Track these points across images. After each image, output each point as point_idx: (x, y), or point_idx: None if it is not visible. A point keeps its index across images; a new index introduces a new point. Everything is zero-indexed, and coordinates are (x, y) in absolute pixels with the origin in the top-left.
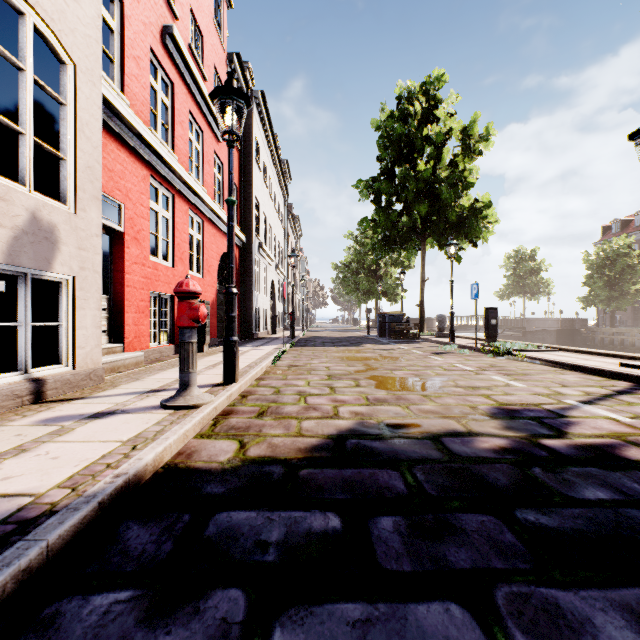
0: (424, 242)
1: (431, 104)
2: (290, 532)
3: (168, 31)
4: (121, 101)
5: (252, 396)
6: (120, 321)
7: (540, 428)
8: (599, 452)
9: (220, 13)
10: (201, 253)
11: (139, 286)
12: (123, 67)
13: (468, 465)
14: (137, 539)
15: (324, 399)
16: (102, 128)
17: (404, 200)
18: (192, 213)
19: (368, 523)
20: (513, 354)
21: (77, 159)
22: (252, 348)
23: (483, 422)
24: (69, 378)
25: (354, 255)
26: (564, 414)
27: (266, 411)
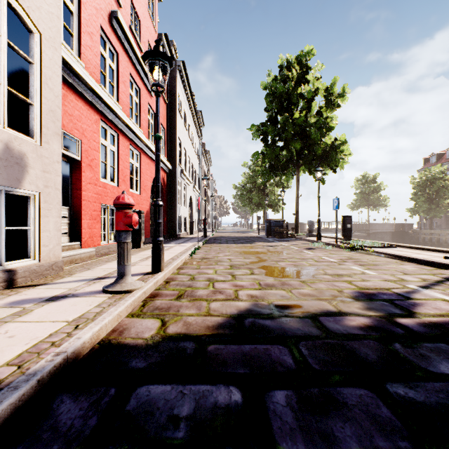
0: (298, 169)
1: (303, 71)
2: (198, 406)
3: (114, 15)
4: (78, 64)
5: (173, 282)
6: (78, 226)
7: (393, 308)
8: (444, 329)
9: (153, 5)
10: (139, 176)
11: (92, 200)
12: (80, 39)
13: (342, 341)
14: (68, 414)
15: (227, 284)
16: (64, 83)
17: (284, 139)
18: (132, 147)
19: (264, 397)
20: (364, 249)
21: (42, 104)
22: (175, 245)
23: (349, 303)
24: (35, 269)
25: (248, 178)
26: (410, 297)
27: (183, 294)
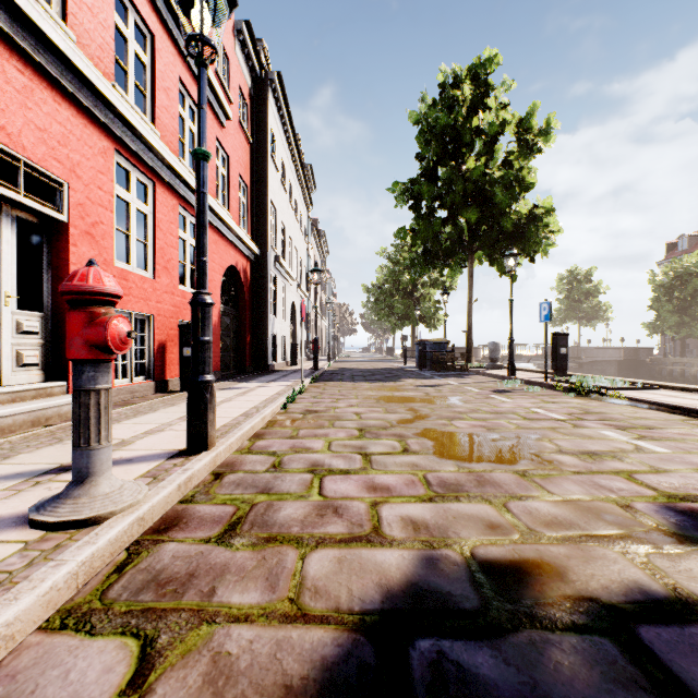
0: (472, 256)
1: (481, 91)
2: None
3: None
4: (54, 25)
5: (232, 475)
6: (62, 349)
7: None
8: None
9: None
10: None
11: None
12: None
13: None
14: None
15: (353, 483)
16: (24, 63)
17: (449, 205)
18: (184, 211)
19: None
20: (604, 393)
21: None
22: (261, 384)
23: (682, 557)
24: None
25: (388, 275)
26: None
27: (244, 518)
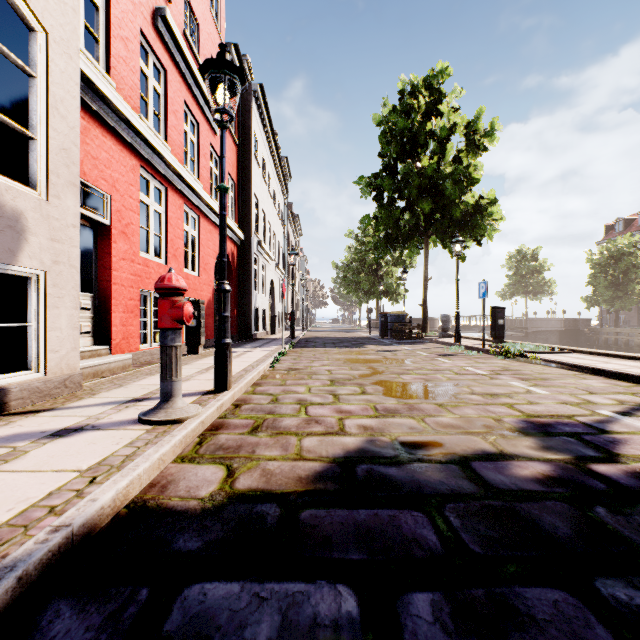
0: (427, 240)
1: (434, 98)
2: (286, 624)
3: (160, 13)
4: (106, 82)
5: (246, 405)
6: (106, 321)
7: (584, 448)
8: None
9: (217, 2)
10: (197, 250)
11: (127, 284)
12: (109, 47)
13: (512, 503)
14: (65, 638)
15: (327, 409)
16: (85, 111)
17: (407, 197)
18: (187, 208)
19: (396, 606)
20: (525, 356)
21: (49, 139)
22: (250, 349)
23: (514, 440)
24: (39, 386)
25: (355, 254)
26: (605, 429)
27: (261, 425)
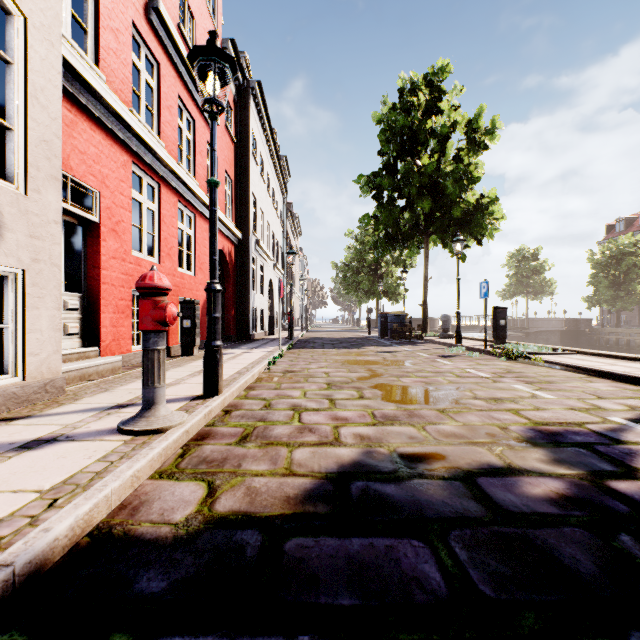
0: (427, 239)
1: (435, 96)
2: None
3: (153, 5)
4: (93, 74)
5: (237, 412)
6: (95, 322)
7: (599, 461)
8: None
9: None
10: (192, 249)
11: (118, 283)
12: (98, 38)
13: (525, 529)
14: None
15: (322, 416)
16: (71, 104)
17: (407, 196)
18: (182, 206)
19: None
20: (528, 358)
21: (28, 130)
22: (246, 351)
23: (522, 451)
24: (15, 391)
25: (354, 254)
26: (619, 438)
27: (251, 434)
